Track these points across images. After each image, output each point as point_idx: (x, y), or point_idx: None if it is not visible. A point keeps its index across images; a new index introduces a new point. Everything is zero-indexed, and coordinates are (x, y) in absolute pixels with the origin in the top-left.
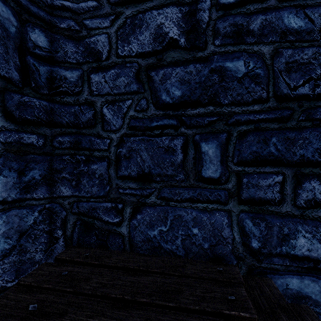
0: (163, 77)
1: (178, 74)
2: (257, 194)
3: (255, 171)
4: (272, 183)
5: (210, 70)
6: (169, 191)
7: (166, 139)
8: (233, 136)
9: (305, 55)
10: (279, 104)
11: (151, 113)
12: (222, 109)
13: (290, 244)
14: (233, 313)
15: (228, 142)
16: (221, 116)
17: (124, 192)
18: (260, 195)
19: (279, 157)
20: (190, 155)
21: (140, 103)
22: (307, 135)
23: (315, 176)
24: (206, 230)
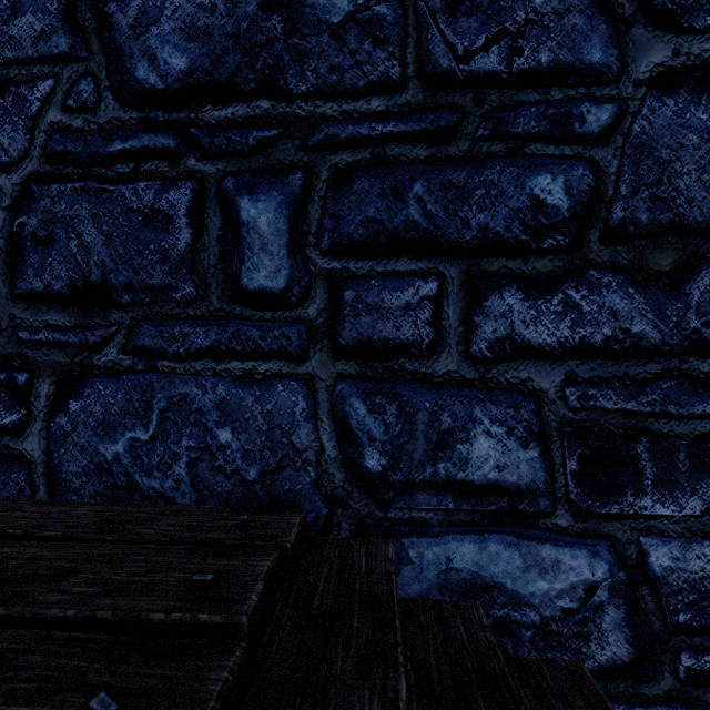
0: (139, 18)
1: (181, 11)
2: (378, 330)
3: (374, 270)
4: (413, 300)
5: (262, 3)
6: (157, 332)
7: (149, 189)
8: (320, 178)
9: None
10: (430, 97)
11: (108, 117)
12: (292, 108)
13: (456, 455)
14: (177, 618)
15: (307, 196)
16: (290, 125)
17: (34, 340)
18: (386, 332)
19: (430, 232)
20: (211, 231)
21: (78, 87)
22: (496, 176)
23: (513, 280)
24: (253, 432)
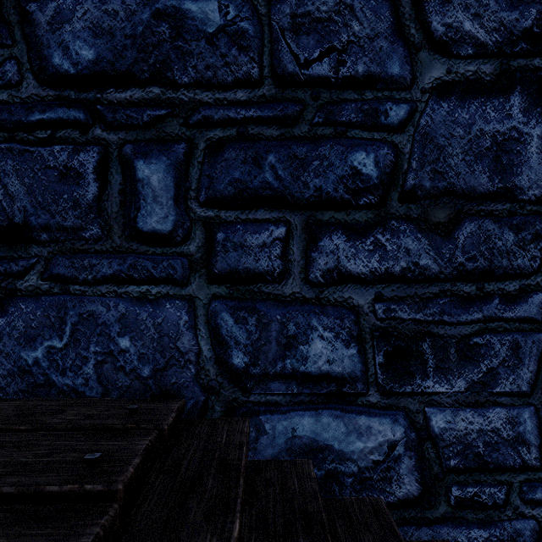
0: (55, 17)
1: (89, 14)
2: (242, 262)
3: (239, 218)
4: (268, 240)
5: (154, 13)
6: (70, 263)
7: (63, 151)
8: (198, 148)
9: (323, 5)
10: (280, 92)
11: (29, 93)
12: (177, 94)
13: (299, 354)
14: (67, 489)
15: (189, 161)
16: (176, 107)
17: None
18: (248, 264)
19: (280, 191)
20: (113, 185)
21: (4, 68)
22: (327, 152)
23: (339, 227)
24: (147, 339)
